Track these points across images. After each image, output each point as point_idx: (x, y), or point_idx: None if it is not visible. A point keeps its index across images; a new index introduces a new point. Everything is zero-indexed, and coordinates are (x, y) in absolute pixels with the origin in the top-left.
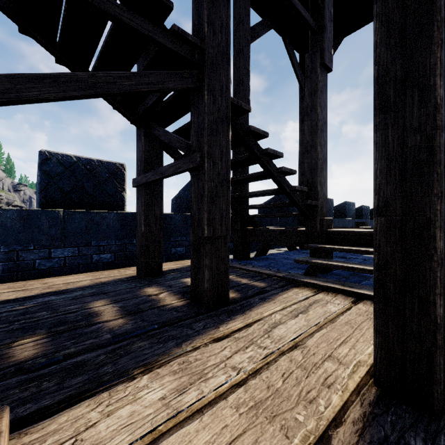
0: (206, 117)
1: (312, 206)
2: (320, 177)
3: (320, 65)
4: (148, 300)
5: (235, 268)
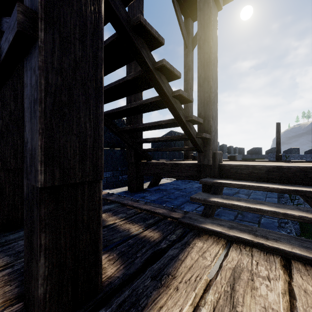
0: None
1: (205, 140)
2: (212, 111)
3: None
4: None
5: (126, 205)
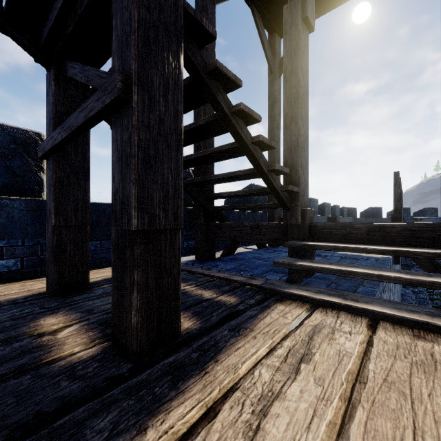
0: (134, 10)
1: (292, 194)
2: (301, 158)
3: (302, 19)
4: (29, 348)
5: (196, 273)
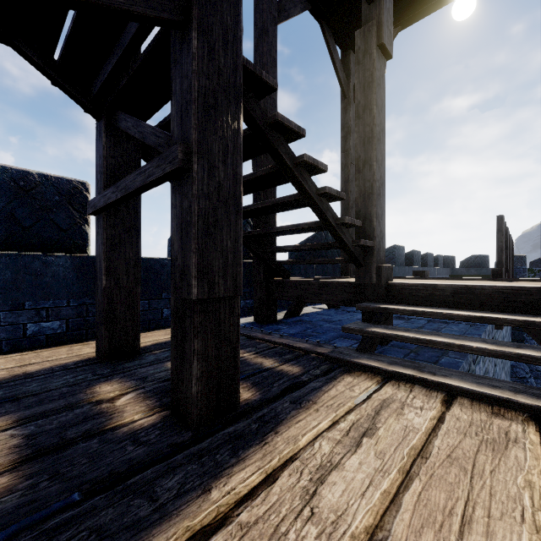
0: (194, 80)
1: (365, 249)
2: (376, 207)
3: (377, 46)
4: (91, 415)
5: (255, 338)
